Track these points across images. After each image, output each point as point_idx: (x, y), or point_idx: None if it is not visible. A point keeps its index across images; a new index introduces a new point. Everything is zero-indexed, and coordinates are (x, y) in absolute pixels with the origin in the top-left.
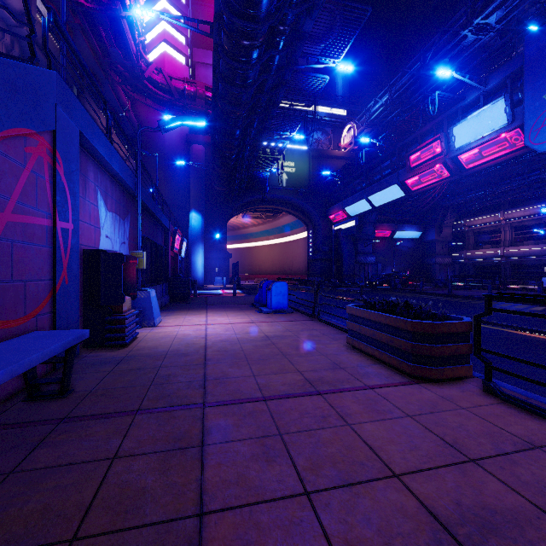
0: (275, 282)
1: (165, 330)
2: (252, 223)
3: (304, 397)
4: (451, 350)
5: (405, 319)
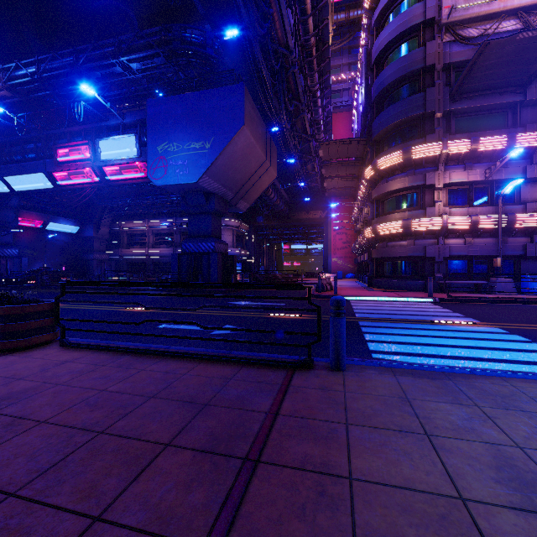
0: None
1: None
2: None
3: None
4: (38, 324)
5: None
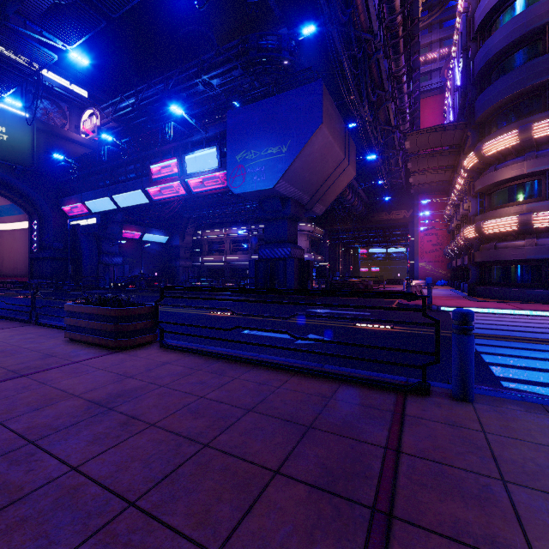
0: None
1: None
2: None
3: (6, 381)
4: (142, 325)
5: (110, 308)
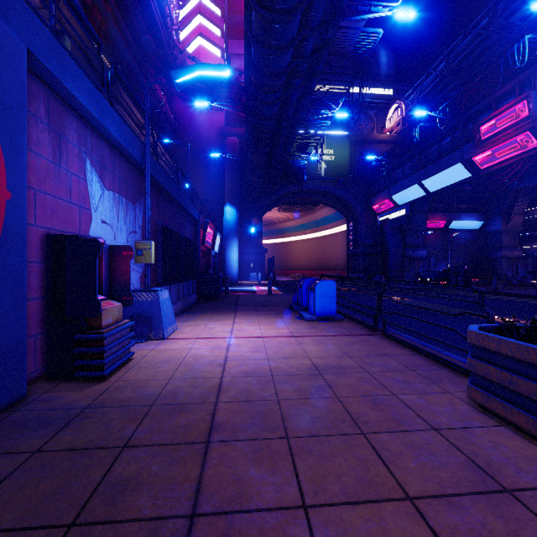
0: (319, 281)
1: (174, 346)
2: (288, 217)
3: None
4: None
5: None
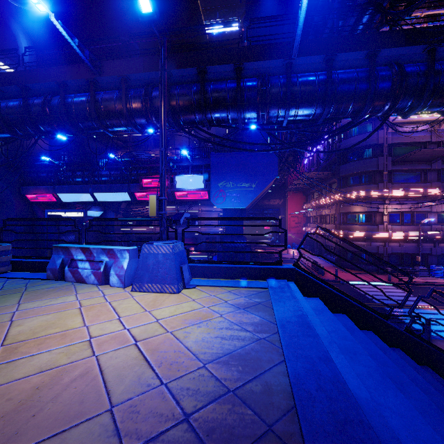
0: None
1: None
2: None
3: None
4: None
5: None
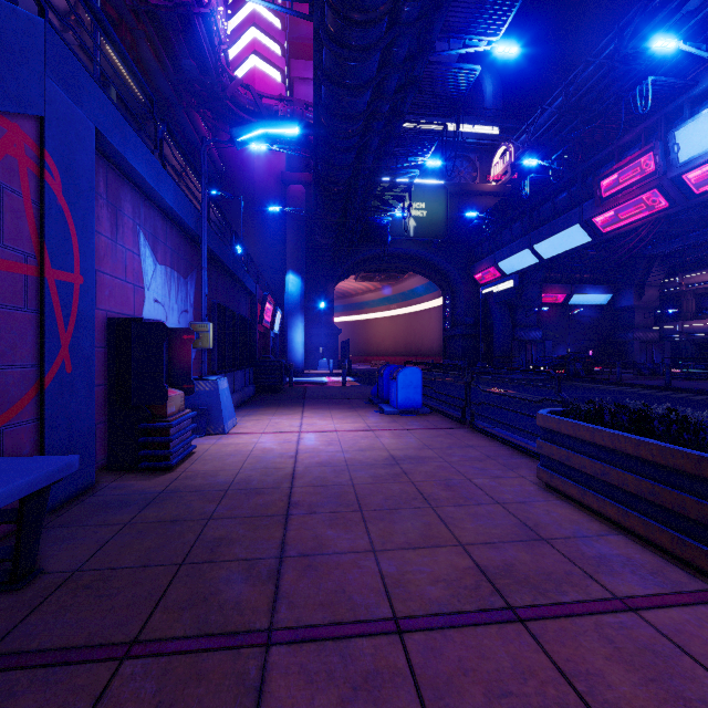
0: (402, 368)
1: (238, 441)
2: (368, 287)
3: (486, 627)
4: None
5: (697, 453)
